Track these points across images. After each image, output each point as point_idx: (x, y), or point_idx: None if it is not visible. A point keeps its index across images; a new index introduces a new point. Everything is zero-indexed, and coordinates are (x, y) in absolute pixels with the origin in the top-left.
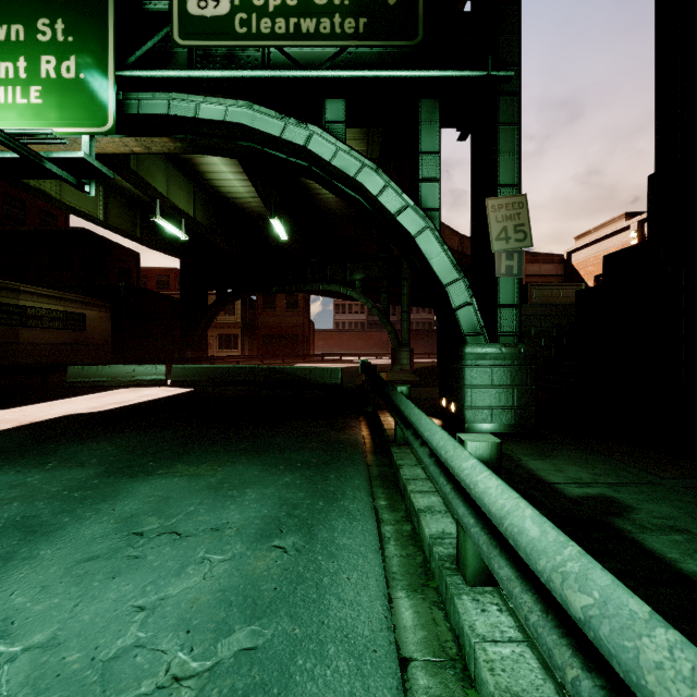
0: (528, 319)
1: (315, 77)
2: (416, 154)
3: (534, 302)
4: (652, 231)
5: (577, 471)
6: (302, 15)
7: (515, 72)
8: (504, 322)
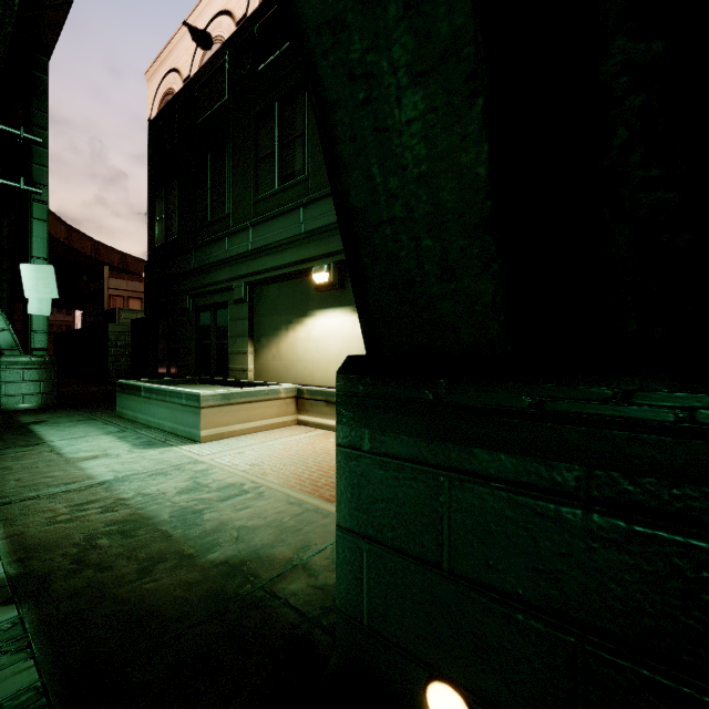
0: (115, 335)
1: None
2: None
3: (122, 322)
4: (146, 295)
5: (47, 416)
6: None
7: (46, 190)
8: (37, 342)
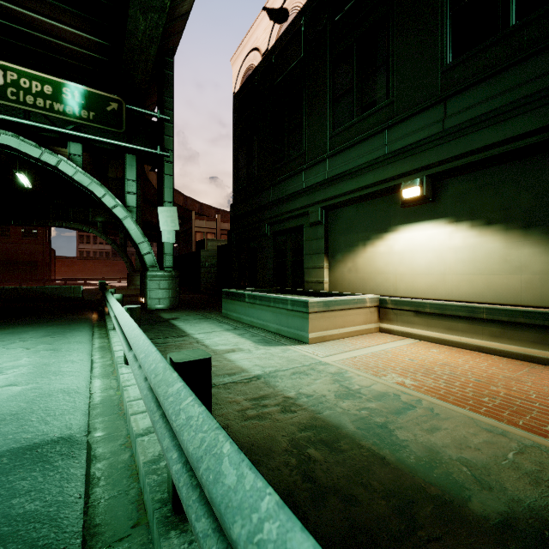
0: (205, 258)
1: (63, 132)
2: (124, 179)
3: (209, 248)
4: (231, 226)
5: (177, 314)
6: (55, 101)
7: (172, 153)
8: (167, 261)
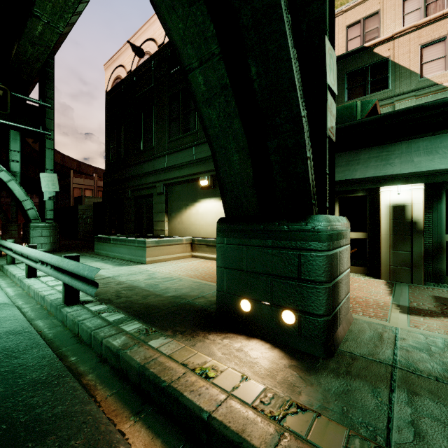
0: (82, 211)
1: None
2: (8, 150)
3: (86, 204)
4: (104, 189)
5: (58, 254)
6: None
7: (53, 132)
8: (48, 215)
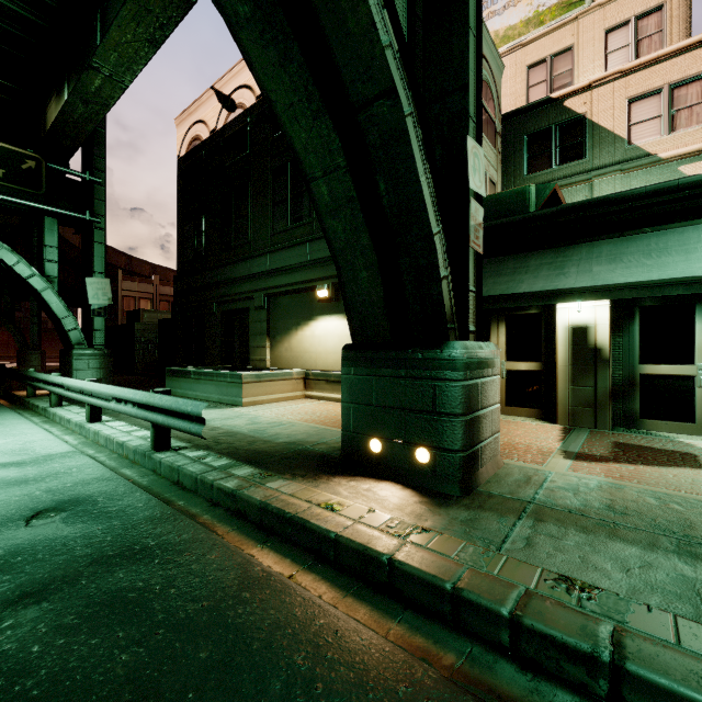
0: (140, 332)
1: None
2: (42, 245)
3: (145, 321)
4: (176, 300)
5: None
6: None
7: (104, 219)
8: (98, 338)
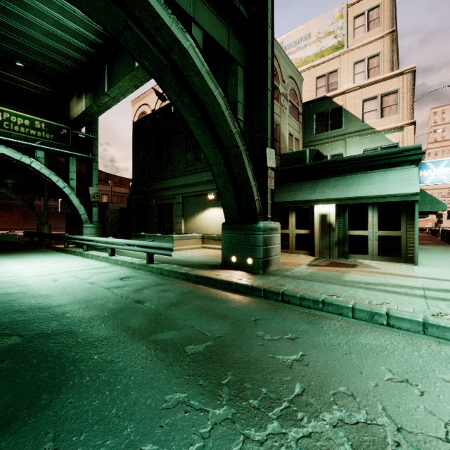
0: (108, 214)
1: (34, 146)
2: (68, 171)
3: (110, 208)
4: (131, 198)
5: None
6: (31, 129)
7: (97, 157)
8: (94, 218)
